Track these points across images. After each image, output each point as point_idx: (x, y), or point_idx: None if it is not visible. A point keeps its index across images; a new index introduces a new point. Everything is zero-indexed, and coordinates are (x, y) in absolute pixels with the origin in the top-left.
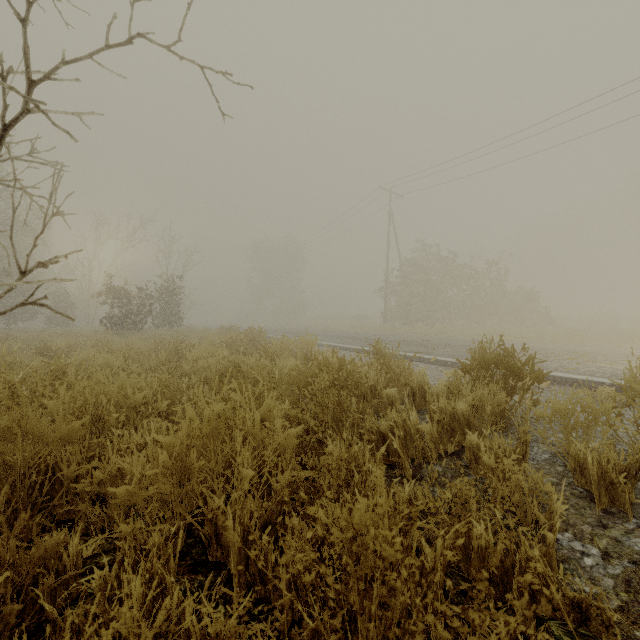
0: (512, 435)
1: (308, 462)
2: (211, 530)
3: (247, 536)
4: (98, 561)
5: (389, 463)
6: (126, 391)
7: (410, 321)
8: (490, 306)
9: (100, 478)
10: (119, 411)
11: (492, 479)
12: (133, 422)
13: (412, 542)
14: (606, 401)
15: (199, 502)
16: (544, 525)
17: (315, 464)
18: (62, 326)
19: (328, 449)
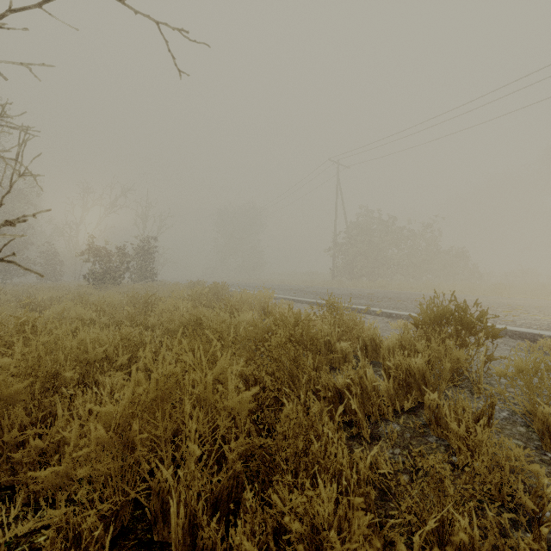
0: (465, 390)
1: (264, 419)
2: (157, 506)
3: (194, 520)
4: (33, 540)
5: (345, 420)
6: (87, 346)
7: (355, 276)
8: (425, 263)
9: (40, 446)
10: (79, 366)
11: (457, 444)
12: (93, 376)
13: (375, 516)
14: (547, 353)
15: (144, 475)
16: (545, 525)
17: (271, 421)
18: (52, 281)
19: (284, 411)
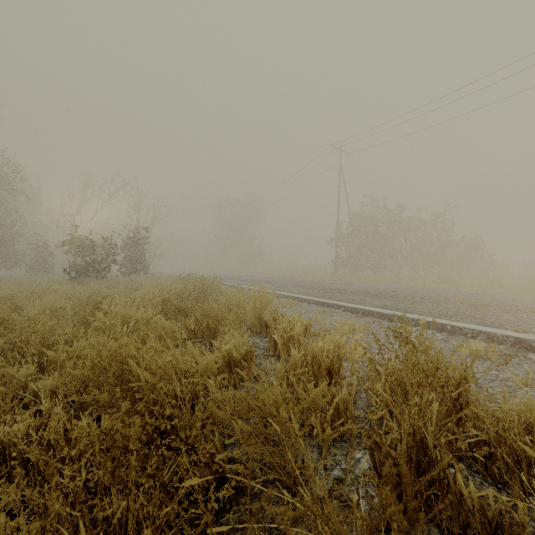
0: None
1: None
2: None
3: None
4: None
5: None
6: None
7: (360, 269)
8: (437, 255)
9: None
10: None
11: None
12: None
13: None
14: None
15: None
16: None
17: None
18: (42, 273)
19: None
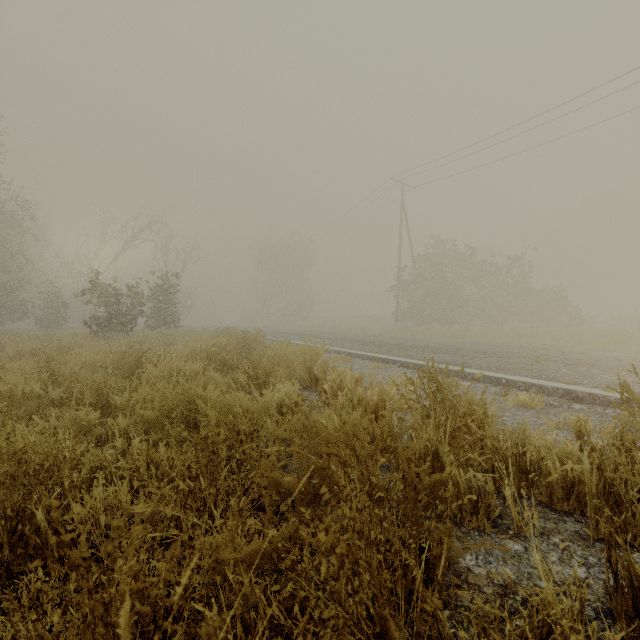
0: None
1: None
2: None
3: None
4: None
5: None
6: None
7: (424, 322)
8: (513, 305)
9: None
10: None
11: None
12: None
13: None
14: None
15: None
16: None
17: None
18: (54, 327)
19: None
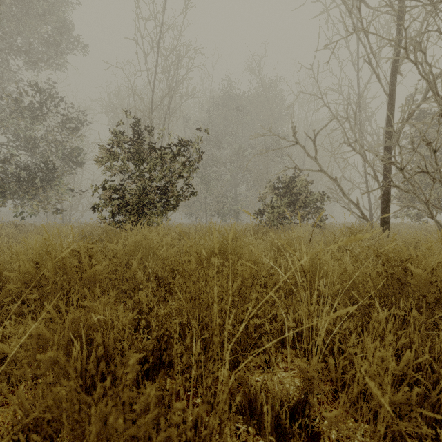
0: None
1: None
2: None
3: None
4: None
5: None
6: None
7: None
8: None
9: None
10: None
11: None
12: None
13: None
14: None
15: None
16: None
17: None
18: None
19: None
